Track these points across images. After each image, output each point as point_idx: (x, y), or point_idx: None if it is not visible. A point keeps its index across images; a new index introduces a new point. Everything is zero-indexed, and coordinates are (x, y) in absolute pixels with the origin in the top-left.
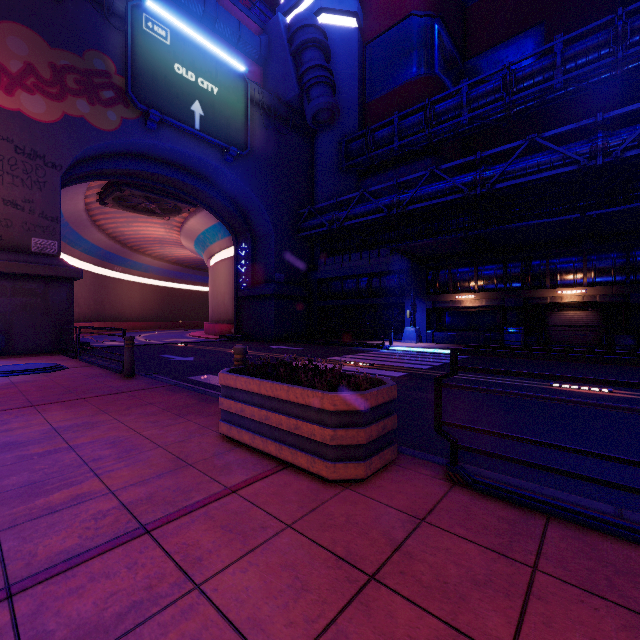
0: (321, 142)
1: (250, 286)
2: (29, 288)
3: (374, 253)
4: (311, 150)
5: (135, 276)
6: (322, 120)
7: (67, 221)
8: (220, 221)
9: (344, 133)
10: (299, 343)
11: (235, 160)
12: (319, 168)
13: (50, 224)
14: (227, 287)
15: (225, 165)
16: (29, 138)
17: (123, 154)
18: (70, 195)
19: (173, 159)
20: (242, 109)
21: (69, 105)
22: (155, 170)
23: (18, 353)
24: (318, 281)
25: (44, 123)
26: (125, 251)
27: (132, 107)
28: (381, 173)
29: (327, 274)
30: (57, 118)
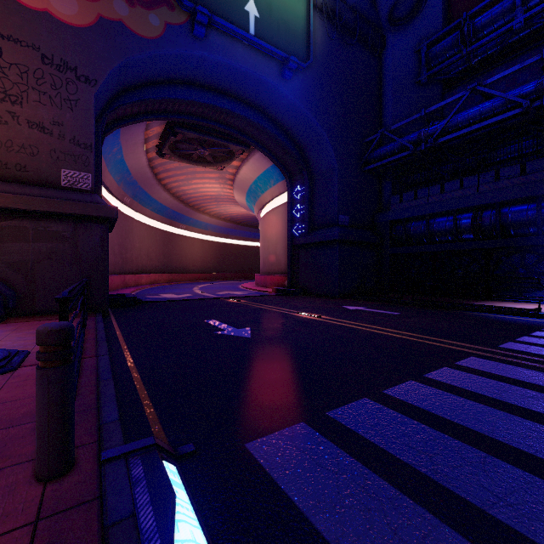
0: (392, 54)
1: (307, 232)
2: (55, 231)
3: (487, 176)
4: (378, 67)
5: (197, 233)
6: (400, 15)
7: (135, 179)
8: (273, 162)
9: (423, 37)
10: (375, 301)
11: (294, 77)
12: (389, 86)
13: (83, 152)
14: (279, 236)
15: (283, 83)
16: (58, 45)
17: (171, 81)
18: (130, 146)
19: (224, 83)
20: (303, 11)
21: (105, 6)
22: (206, 100)
23: (42, 313)
24: (390, 223)
25: (76, 27)
26: (188, 210)
27: (177, 10)
28: (482, 74)
29: (404, 213)
30: (91, 21)
